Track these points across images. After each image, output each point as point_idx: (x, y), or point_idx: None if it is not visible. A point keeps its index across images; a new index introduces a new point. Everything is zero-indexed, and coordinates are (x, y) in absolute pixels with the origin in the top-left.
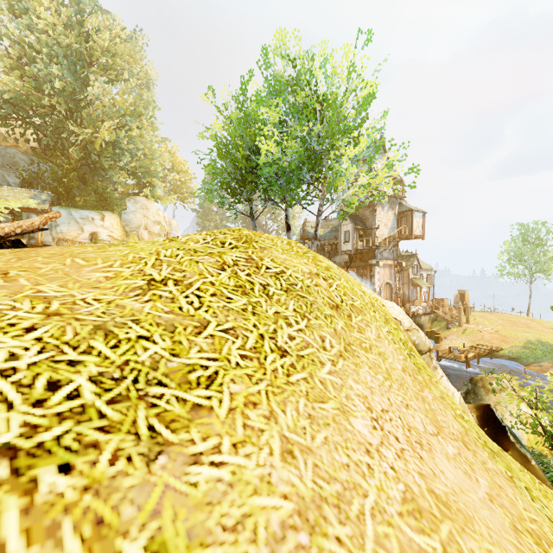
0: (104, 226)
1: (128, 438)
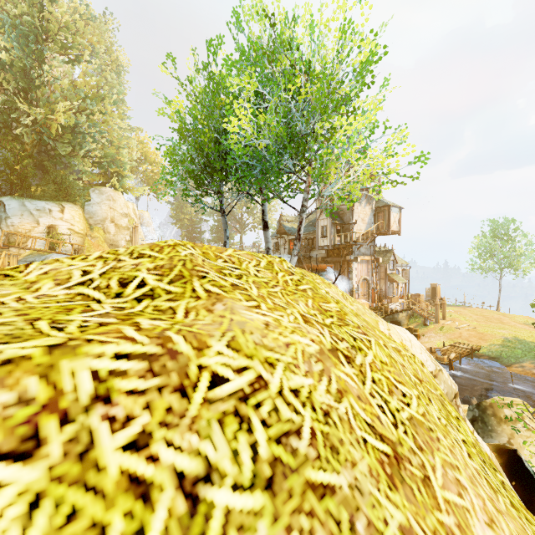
0: (64, 219)
1: None
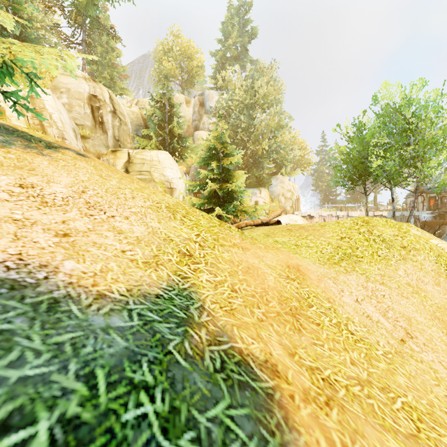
0: (261, 197)
1: (351, 261)
